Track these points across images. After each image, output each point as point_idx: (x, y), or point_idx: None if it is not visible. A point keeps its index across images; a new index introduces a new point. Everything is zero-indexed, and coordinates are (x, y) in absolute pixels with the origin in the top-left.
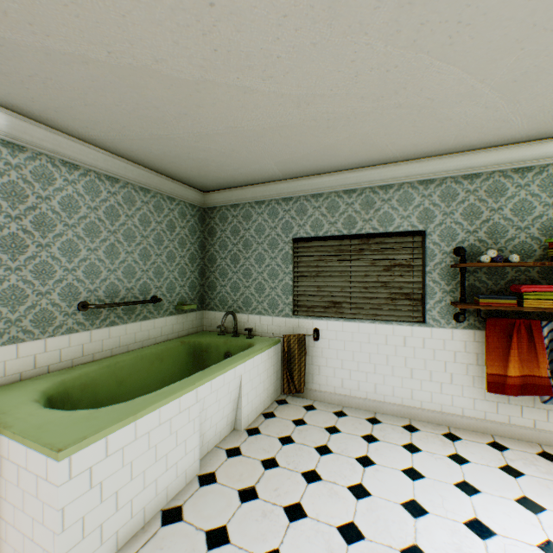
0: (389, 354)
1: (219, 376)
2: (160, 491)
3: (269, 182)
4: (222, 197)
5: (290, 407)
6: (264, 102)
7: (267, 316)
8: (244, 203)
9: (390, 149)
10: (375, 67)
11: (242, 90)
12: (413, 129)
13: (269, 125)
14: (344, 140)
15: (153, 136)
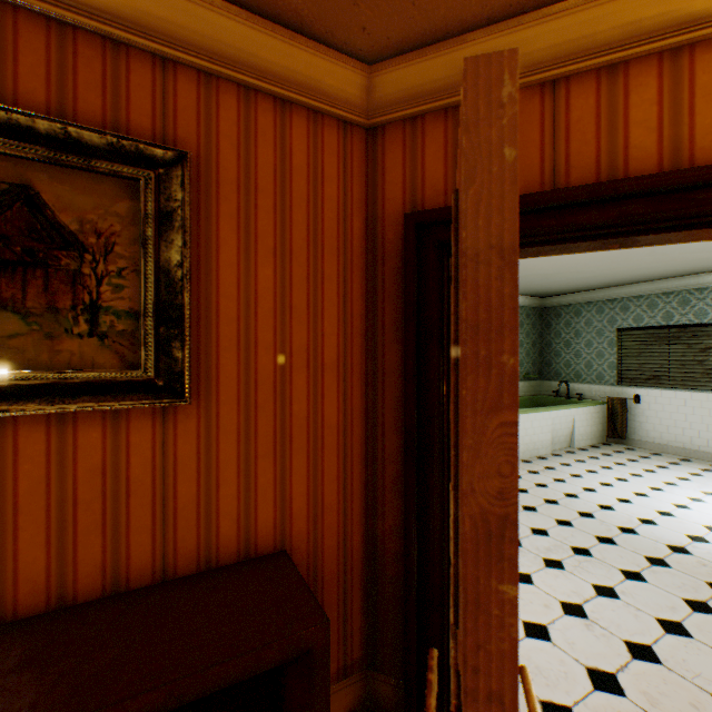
0: (702, 415)
1: (561, 410)
2: (535, 448)
3: (595, 289)
4: (556, 300)
5: (612, 447)
6: (588, 272)
7: (594, 385)
8: (574, 304)
9: (693, 269)
10: (649, 260)
11: (576, 272)
12: (701, 264)
13: (592, 275)
14: (648, 272)
15: (522, 285)
